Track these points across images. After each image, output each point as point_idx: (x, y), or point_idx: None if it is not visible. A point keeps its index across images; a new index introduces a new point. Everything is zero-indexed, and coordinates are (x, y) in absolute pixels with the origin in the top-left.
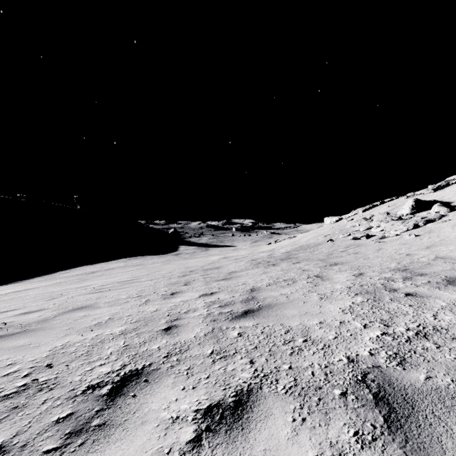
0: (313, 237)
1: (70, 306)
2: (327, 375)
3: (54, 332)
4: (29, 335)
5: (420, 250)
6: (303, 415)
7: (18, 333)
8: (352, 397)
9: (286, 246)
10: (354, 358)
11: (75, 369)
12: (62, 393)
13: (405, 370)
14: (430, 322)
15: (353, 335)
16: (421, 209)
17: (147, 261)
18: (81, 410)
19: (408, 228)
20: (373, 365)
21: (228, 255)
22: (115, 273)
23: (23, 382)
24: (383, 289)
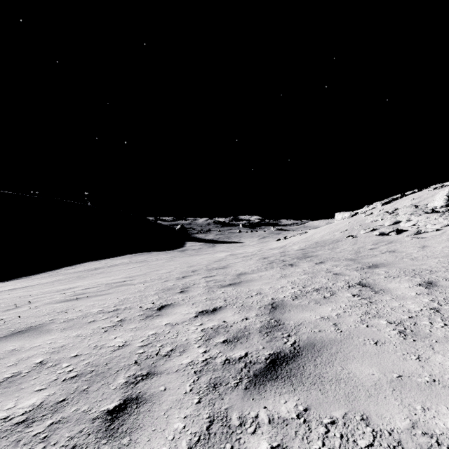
0: (327, 233)
1: (14, 326)
2: None
3: None
4: None
5: None
6: None
7: None
8: None
9: (298, 242)
10: None
11: None
12: None
13: None
14: None
15: None
16: None
17: (152, 258)
18: None
19: None
20: None
21: (235, 252)
22: (114, 271)
23: None
24: None
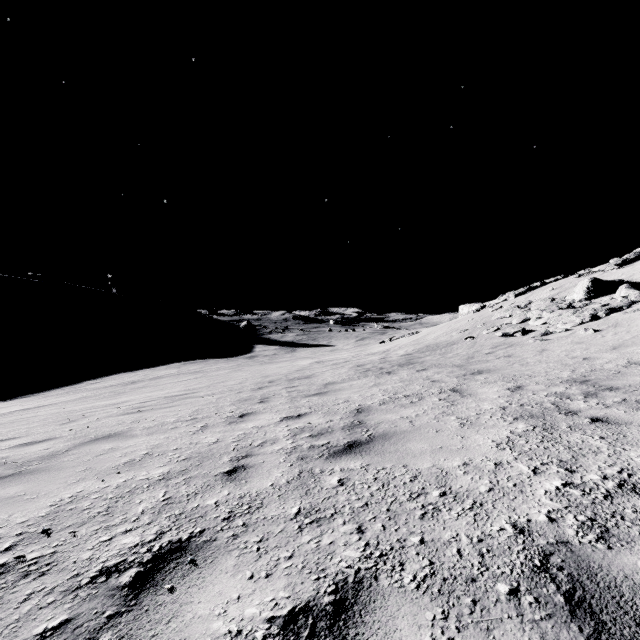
0: (444, 333)
1: (92, 434)
2: (483, 557)
3: (63, 475)
4: (25, 480)
5: (603, 352)
6: (450, 632)
7: (10, 477)
8: (529, 600)
9: (405, 345)
10: (524, 527)
11: (84, 538)
12: (58, 582)
13: (612, 549)
14: (639, 465)
15: (518, 485)
16: (601, 293)
17: (210, 367)
18: (84, 615)
19: (583, 320)
20: (557, 540)
21: (323, 358)
22: (163, 384)
23: (2, 560)
24: (556, 411)
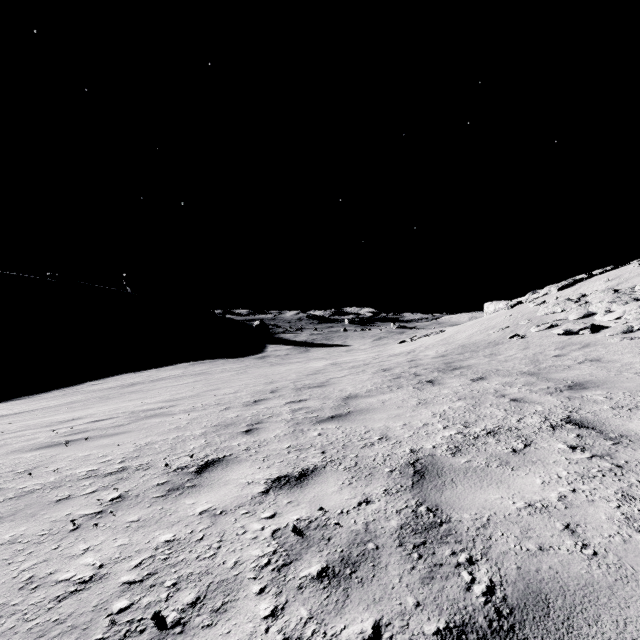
0: (477, 331)
1: None
2: None
3: None
4: None
5: None
6: None
7: None
8: None
9: (433, 345)
10: None
11: None
12: None
13: None
14: None
15: None
16: None
17: (216, 368)
18: None
19: None
20: None
21: (339, 360)
22: (156, 389)
23: None
24: None
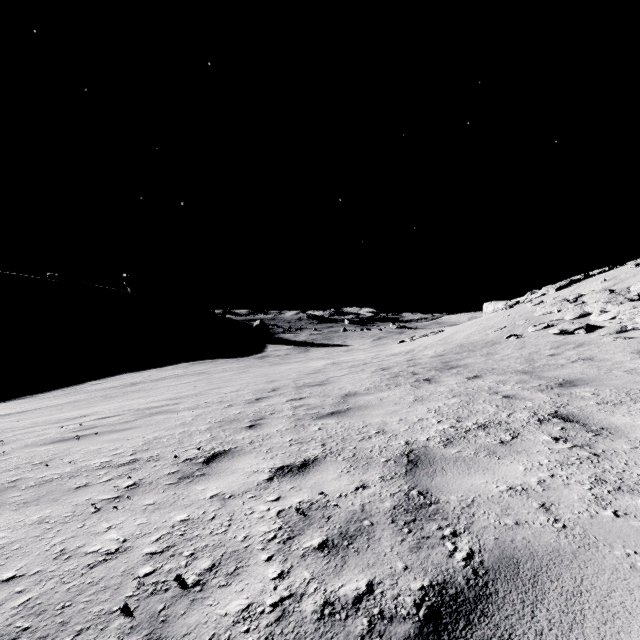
0: (476, 331)
1: None
2: None
3: None
4: None
5: None
6: None
7: None
8: None
9: (431, 345)
10: None
11: None
12: None
13: None
14: None
15: None
16: None
17: (217, 368)
18: None
19: None
20: None
21: (339, 359)
22: (158, 388)
23: None
24: None
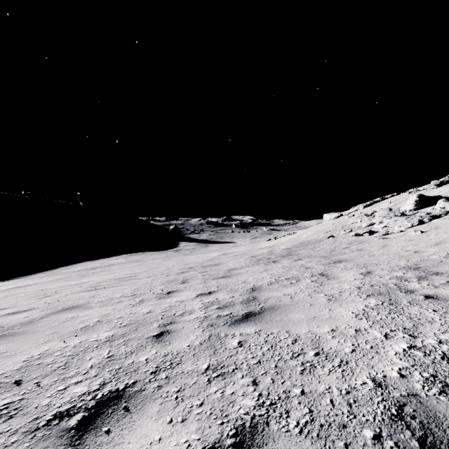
0: (313, 233)
1: (60, 306)
2: (351, 406)
3: (35, 337)
4: (8, 341)
5: (428, 247)
6: None
7: None
8: (390, 444)
9: (286, 242)
10: (381, 381)
11: (45, 388)
12: (21, 424)
13: None
14: None
15: (374, 348)
16: (425, 205)
17: (148, 257)
18: None
19: (413, 224)
20: (408, 393)
21: (227, 251)
22: (114, 270)
23: None
24: (398, 290)
